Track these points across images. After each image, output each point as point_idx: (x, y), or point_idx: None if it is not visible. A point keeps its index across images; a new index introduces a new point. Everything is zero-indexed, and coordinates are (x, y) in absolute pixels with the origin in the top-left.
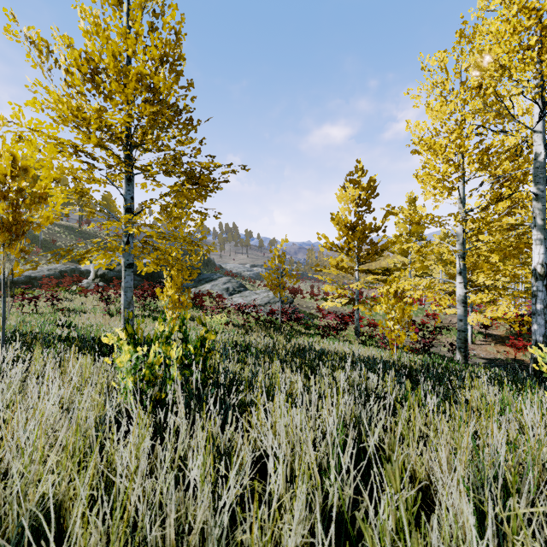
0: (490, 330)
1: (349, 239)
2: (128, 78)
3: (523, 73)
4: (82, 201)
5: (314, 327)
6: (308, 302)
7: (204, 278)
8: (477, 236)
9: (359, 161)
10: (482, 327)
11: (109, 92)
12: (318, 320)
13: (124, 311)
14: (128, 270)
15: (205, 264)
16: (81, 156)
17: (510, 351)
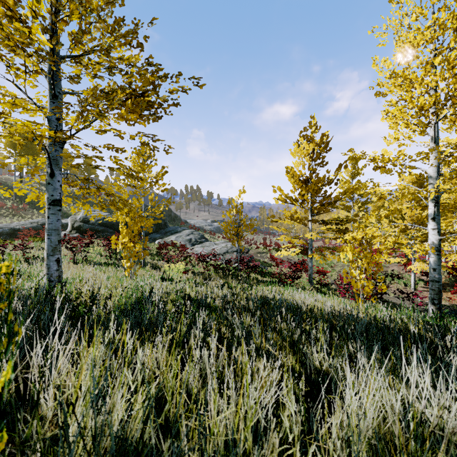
0: None
1: (303, 191)
2: None
3: None
4: (5, 128)
5: (268, 275)
6: (261, 252)
7: (170, 230)
8: (444, 181)
9: (313, 116)
10: (423, 275)
11: None
12: (271, 267)
13: (47, 259)
14: (53, 208)
15: (172, 219)
16: None
17: (452, 297)
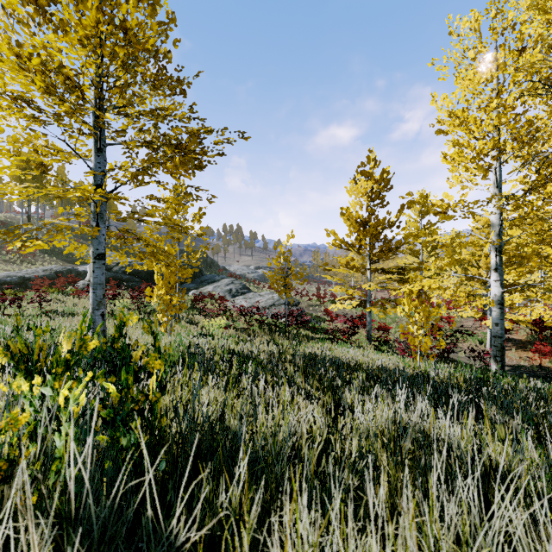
0: (510, 334)
1: (360, 235)
2: (86, 3)
3: None
4: (45, 179)
5: (321, 331)
6: (314, 305)
7: (206, 279)
8: (511, 228)
9: (371, 150)
10: None
11: (60, 22)
12: (325, 323)
13: (92, 313)
14: (98, 262)
15: (208, 265)
16: (24, 107)
17: (533, 357)
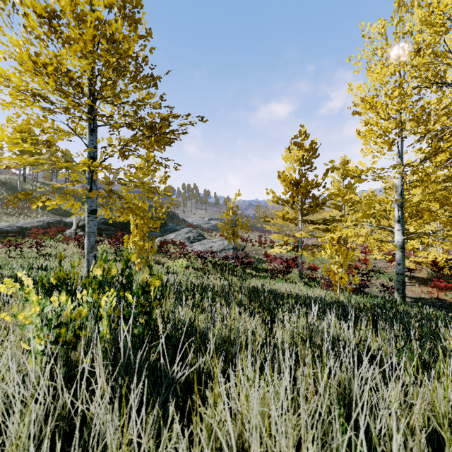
0: (414, 273)
1: (293, 194)
2: (86, 23)
3: (451, 43)
4: (50, 152)
5: (262, 270)
6: (257, 249)
7: (169, 228)
8: (411, 188)
9: (302, 125)
10: (407, 271)
11: (67, 37)
12: (266, 264)
13: (87, 255)
14: (91, 216)
15: (170, 217)
16: (40, 101)
17: (433, 291)
